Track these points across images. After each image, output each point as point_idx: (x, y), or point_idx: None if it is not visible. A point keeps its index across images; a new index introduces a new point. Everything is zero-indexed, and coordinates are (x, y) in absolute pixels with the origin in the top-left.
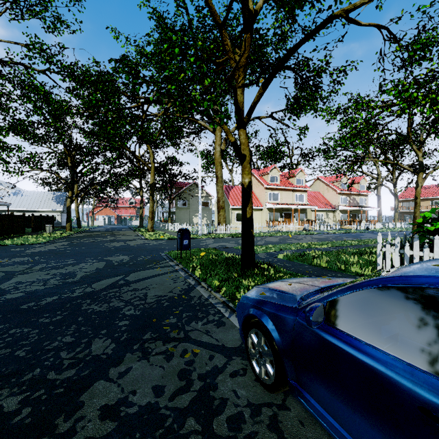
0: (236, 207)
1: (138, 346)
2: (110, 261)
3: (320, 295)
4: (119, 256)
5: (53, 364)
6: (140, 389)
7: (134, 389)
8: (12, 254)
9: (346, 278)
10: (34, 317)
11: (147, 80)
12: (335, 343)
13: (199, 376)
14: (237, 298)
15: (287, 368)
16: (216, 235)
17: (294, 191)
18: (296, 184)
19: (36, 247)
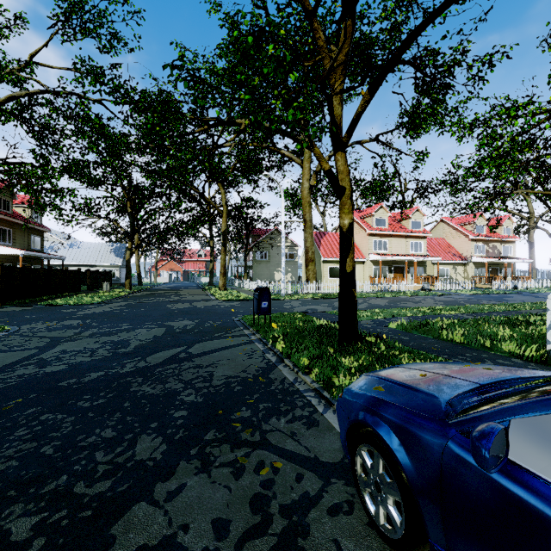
0: (330, 259)
1: (197, 451)
2: (171, 327)
3: (481, 399)
4: (183, 321)
5: (85, 470)
6: (195, 524)
7: (187, 523)
8: (63, 316)
9: (517, 368)
10: (73, 398)
11: (213, 91)
12: (538, 508)
13: (281, 509)
14: (335, 385)
15: (428, 522)
16: (304, 296)
17: (408, 237)
18: (411, 229)
19: (89, 308)
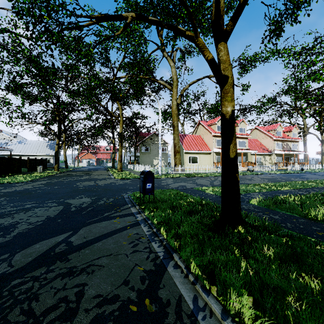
0: (189, 151)
1: None
2: (68, 205)
3: None
4: (82, 199)
5: None
6: None
7: None
8: None
9: None
10: None
11: None
12: None
13: None
14: None
15: None
16: (174, 175)
17: (237, 138)
18: (239, 132)
19: (15, 186)
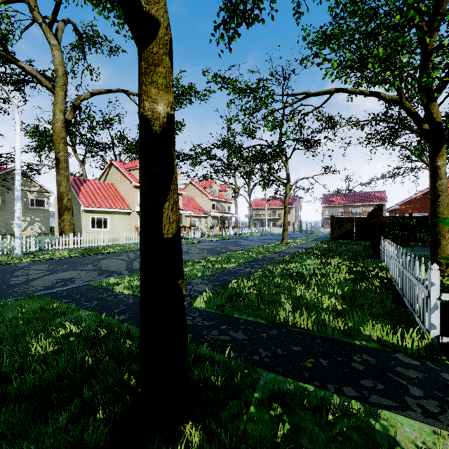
0: (93, 209)
1: None
2: None
3: None
4: None
5: None
6: None
7: None
8: None
9: None
10: None
11: None
12: None
13: None
14: None
15: None
16: (55, 254)
17: None
18: None
19: None
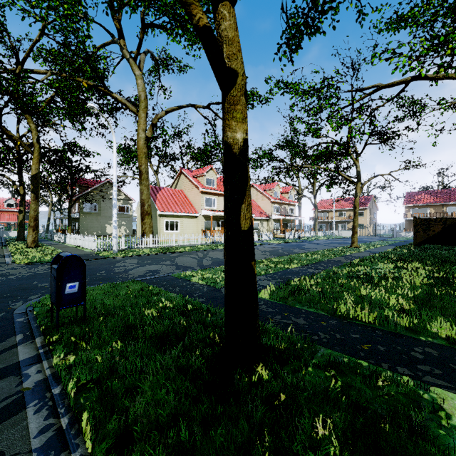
0: (166, 213)
1: None
2: None
3: None
4: None
5: None
6: None
7: None
8: None
9: None
10: None
11: None
12: None
13: None
14: None
15: None
16: (140, 251)
17: None
18: None
19: None
